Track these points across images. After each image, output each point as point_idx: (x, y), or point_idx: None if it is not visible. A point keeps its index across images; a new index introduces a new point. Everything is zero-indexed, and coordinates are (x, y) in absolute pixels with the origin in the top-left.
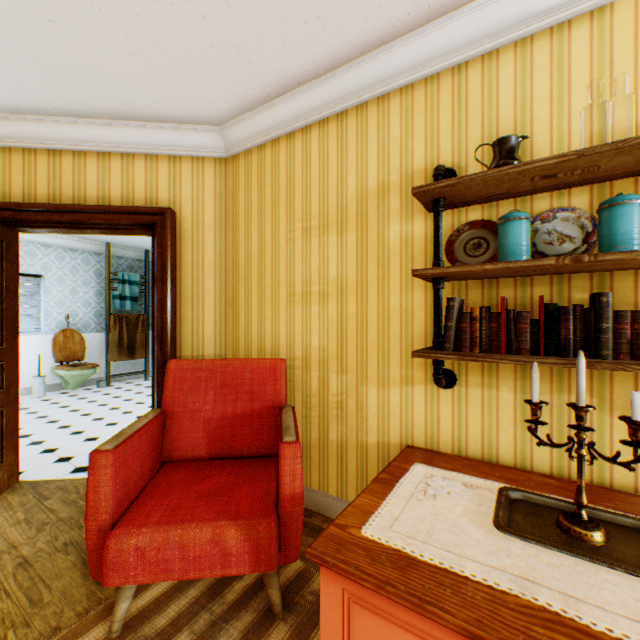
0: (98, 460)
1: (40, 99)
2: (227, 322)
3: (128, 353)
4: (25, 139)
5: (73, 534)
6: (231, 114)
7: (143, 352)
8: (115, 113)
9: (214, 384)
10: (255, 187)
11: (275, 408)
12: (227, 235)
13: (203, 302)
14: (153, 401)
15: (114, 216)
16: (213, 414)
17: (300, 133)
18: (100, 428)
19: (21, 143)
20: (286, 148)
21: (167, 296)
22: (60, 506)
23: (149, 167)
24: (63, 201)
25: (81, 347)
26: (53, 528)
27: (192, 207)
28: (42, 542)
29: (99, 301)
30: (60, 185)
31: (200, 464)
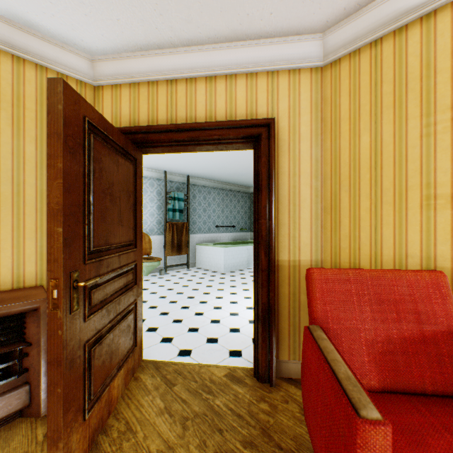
0: (370, 437)
1: (169, 29)
2: (322, 228)
3: (177, 250)
4: (150, 73)
5: (217, 440)
6: (343, 13)
7: (186, 249)
8: (227, 34)
9: (367, 299)
10: (365, 87)
11: (451, 334)
12: (322, 142)
13: (298, 209)
14: (254, 301)
15: (223, 131)
16: (374, 335)
17: (446, 9)
18: (178, 311)
19: (147, 77)
20: (419, 33)
21: (272, 203)
22: (187, 396)
23: (249, 85)
24: (177, 123)
25: (149, 245)
26: (194, 427)
27: (288, 118)
28: (193, 446)
29: (159, 213)
30: (175, 110)
31: (379, 400)
